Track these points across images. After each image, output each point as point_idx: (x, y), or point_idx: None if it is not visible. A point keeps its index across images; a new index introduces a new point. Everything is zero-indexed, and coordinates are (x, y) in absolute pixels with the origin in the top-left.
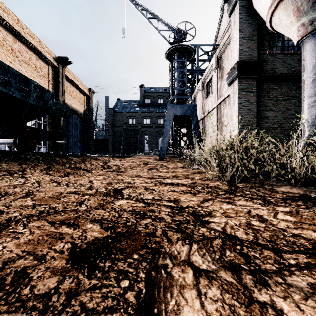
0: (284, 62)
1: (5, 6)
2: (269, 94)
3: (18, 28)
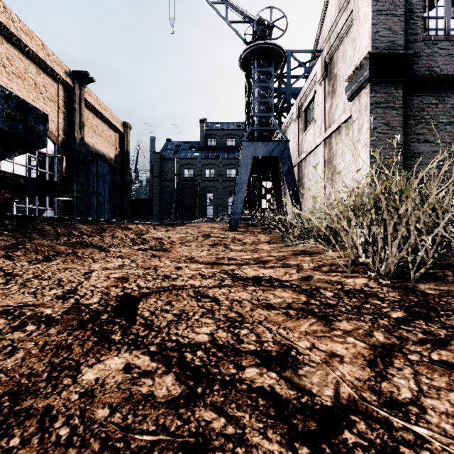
0: (451, 57)
1: None
2: (424, 113)
3: (4, 20)
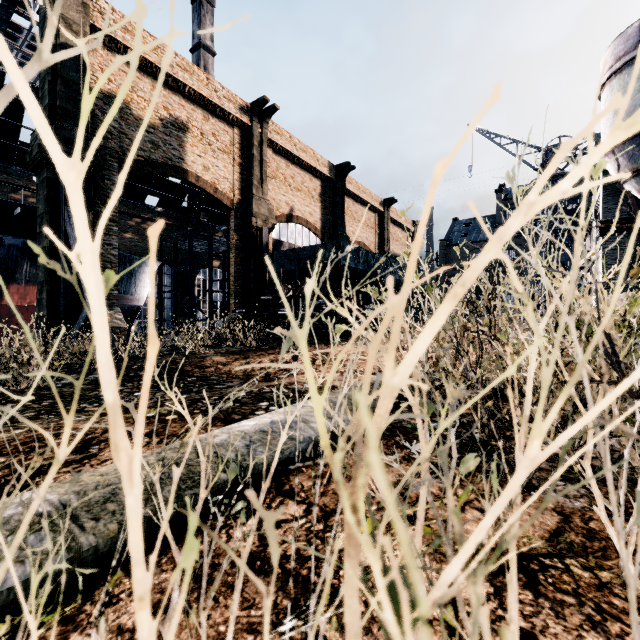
0: None
1: (350, 177)
2: None
3: (356, 191)
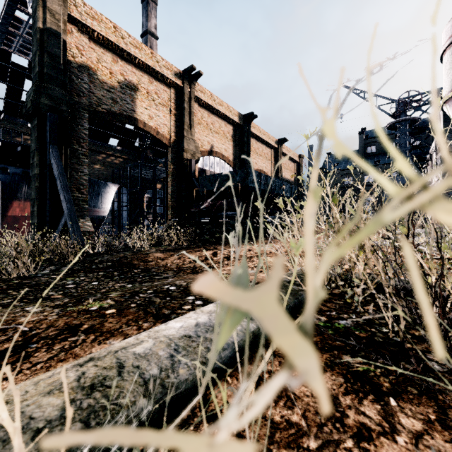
0: None
1: (253, 123)
2: None
3: (258, 134)
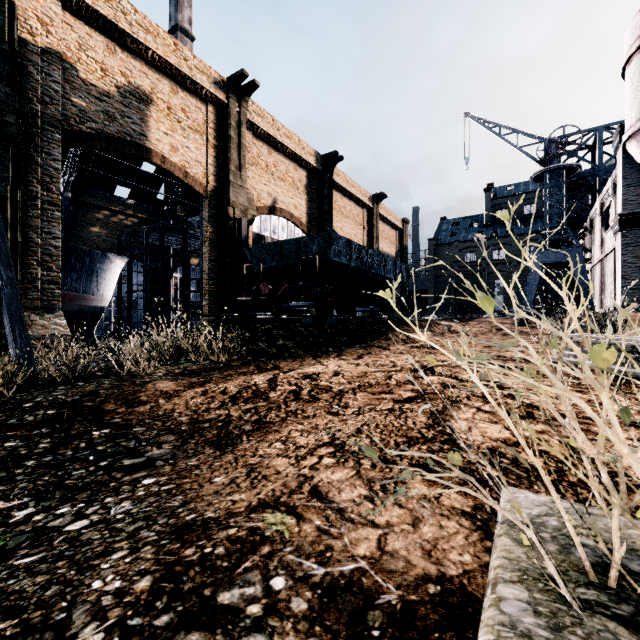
0: None
1: (338, 169)
2: None
3: (344, 185)
